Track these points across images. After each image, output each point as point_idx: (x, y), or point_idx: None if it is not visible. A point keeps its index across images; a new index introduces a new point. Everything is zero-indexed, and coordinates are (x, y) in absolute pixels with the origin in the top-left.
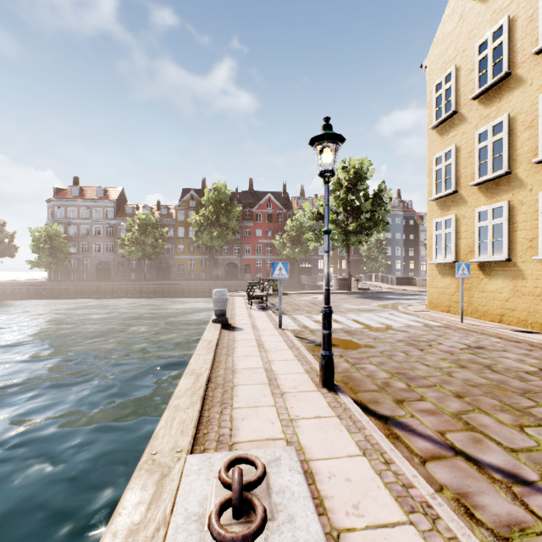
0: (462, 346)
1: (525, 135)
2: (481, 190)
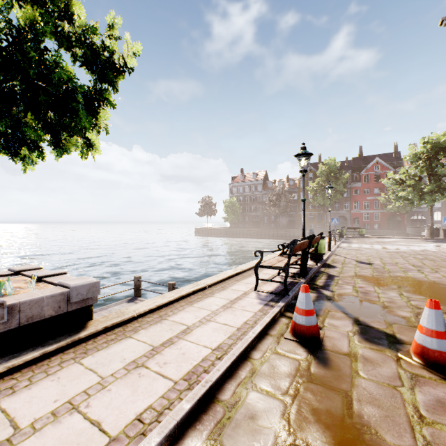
0: (413, 254)
1: None
2: None
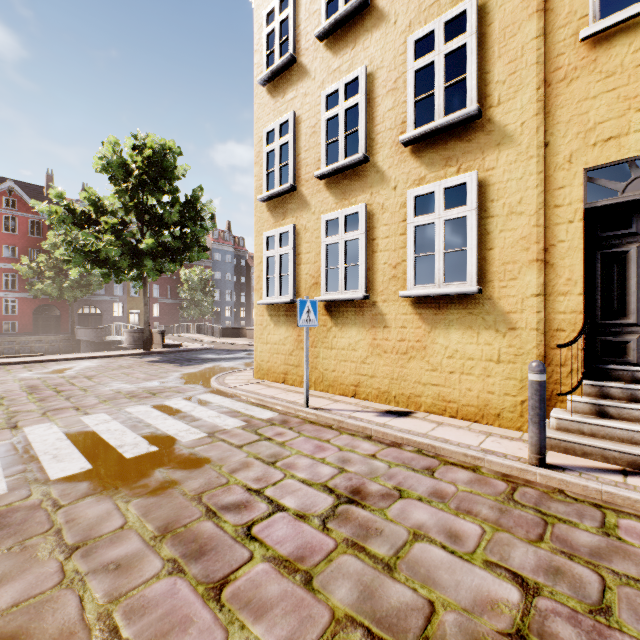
0: (325, 503)
1: (388, 102)
2: (329, 186)
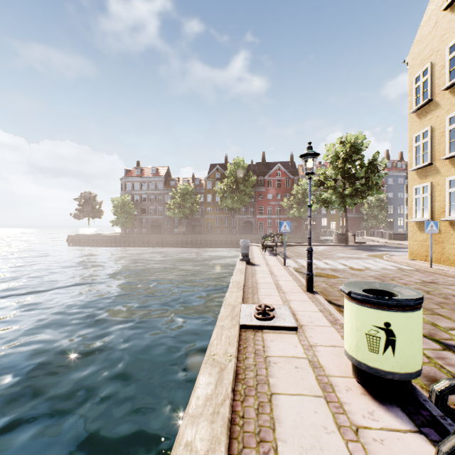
0: (418, 281)
1: None
2: (451, 162)
